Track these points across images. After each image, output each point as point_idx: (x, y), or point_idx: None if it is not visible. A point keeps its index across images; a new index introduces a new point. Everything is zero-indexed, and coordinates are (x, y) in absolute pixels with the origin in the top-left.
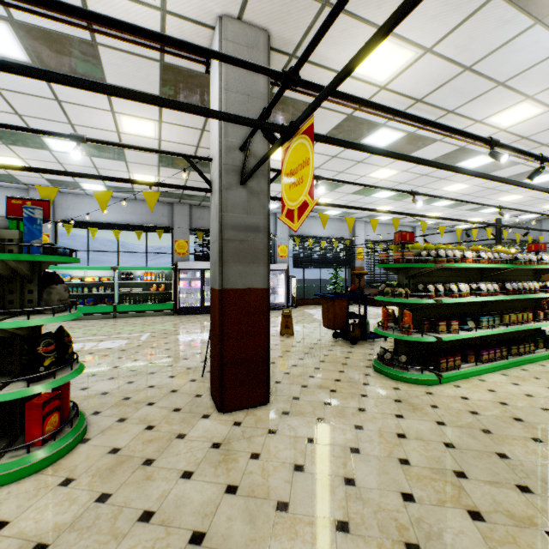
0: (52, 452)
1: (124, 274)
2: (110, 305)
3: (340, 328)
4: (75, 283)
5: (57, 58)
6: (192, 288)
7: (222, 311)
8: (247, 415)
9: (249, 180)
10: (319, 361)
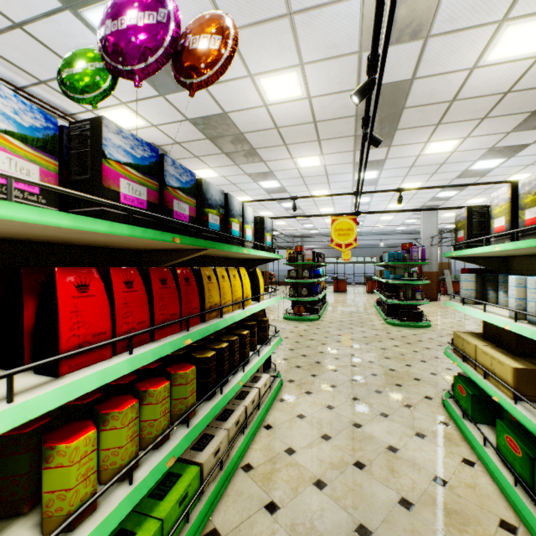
0: None
1: None
2: None
3: None
4: None
5: None
6: None
7: None
8: None
9: None
10: None
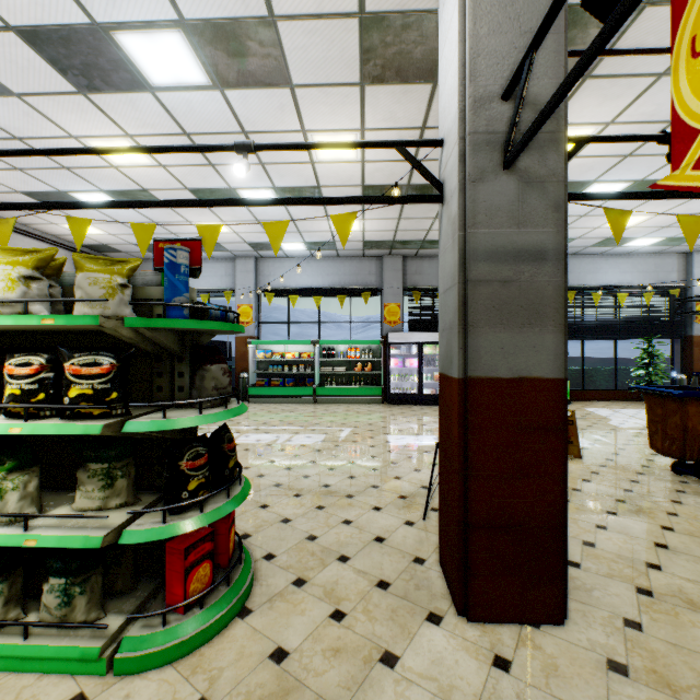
0: (194, 631)
1: (325, 349)
2: (309, 387)
3: (696, 457)
4: (275, 360)
5: (235, 66)
6: (406, 369)
7: (465, 421)
8: (520, 643)
9: (521, 157)
10: (659, 527)
